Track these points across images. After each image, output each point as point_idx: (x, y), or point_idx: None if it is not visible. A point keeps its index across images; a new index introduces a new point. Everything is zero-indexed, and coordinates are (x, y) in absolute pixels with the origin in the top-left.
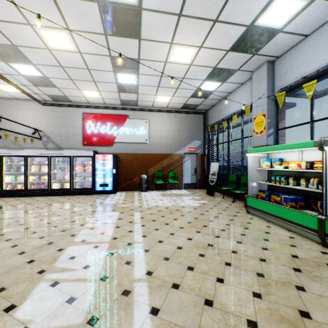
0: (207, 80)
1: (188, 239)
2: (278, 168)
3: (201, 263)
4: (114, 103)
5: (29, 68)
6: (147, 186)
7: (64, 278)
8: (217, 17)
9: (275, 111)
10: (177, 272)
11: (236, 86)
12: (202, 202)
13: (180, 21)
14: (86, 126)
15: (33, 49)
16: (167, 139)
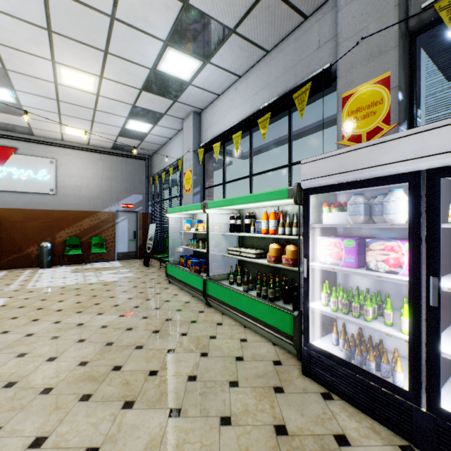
0: (132, 118)
1: (55, 323)
2: (192, 230)
3: (45, 346)
4: None
5: None
6: (54, 259)
7: None
8: (107, 49)
9: (203, 168)
10: None
11: (174, 132)
12: (125, 276)
13: (54, 38)
14: None
15: None
16: (89, 190)
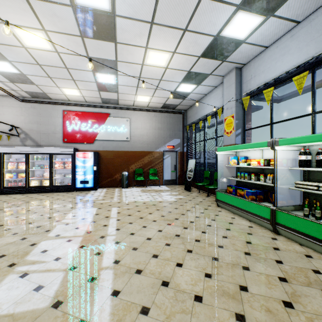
0: (183, 82)
1: (159, 231)
2: (242, 165)
3: (165, 251)
4: (95, 101)
5: (5, 65)
6: (129, 182)
7: (34, 270)
8: (186, 27)
9: (243, 113)
10: (142, 260)
11: (210, 89)
12: (179, 197)
13: (152, 28)
14: (66, 123)
15: (8, 46)
16: (148, 137)
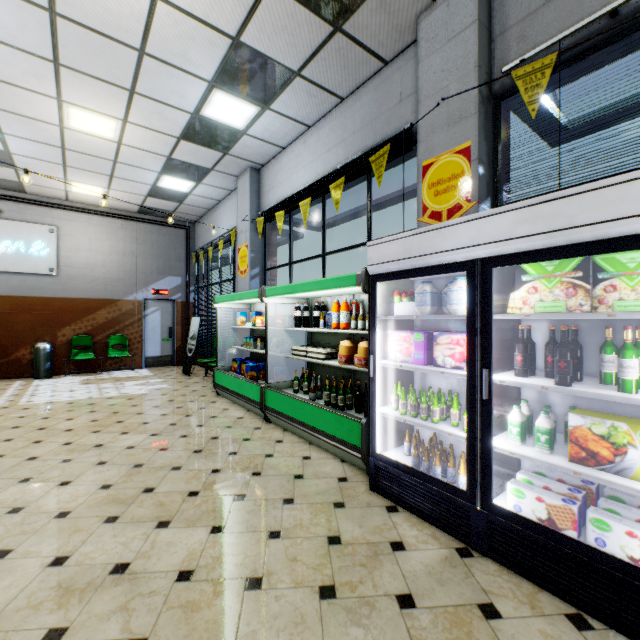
0: (167, 174)
1: (65, 444)
2: (248, 325)
3: (54, 470)
4: None
5: None
6: (56, 366)
7: None
8: (133, 88)
9: (263, 243)
10: None
11: (225, 193)
12: (158, 387)
13: (62, 72)
14: None
15: None
16: (106, 270)
